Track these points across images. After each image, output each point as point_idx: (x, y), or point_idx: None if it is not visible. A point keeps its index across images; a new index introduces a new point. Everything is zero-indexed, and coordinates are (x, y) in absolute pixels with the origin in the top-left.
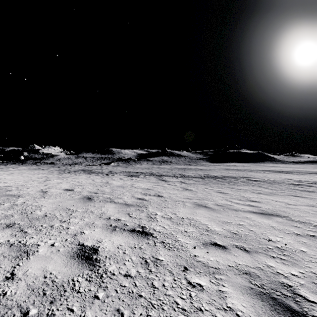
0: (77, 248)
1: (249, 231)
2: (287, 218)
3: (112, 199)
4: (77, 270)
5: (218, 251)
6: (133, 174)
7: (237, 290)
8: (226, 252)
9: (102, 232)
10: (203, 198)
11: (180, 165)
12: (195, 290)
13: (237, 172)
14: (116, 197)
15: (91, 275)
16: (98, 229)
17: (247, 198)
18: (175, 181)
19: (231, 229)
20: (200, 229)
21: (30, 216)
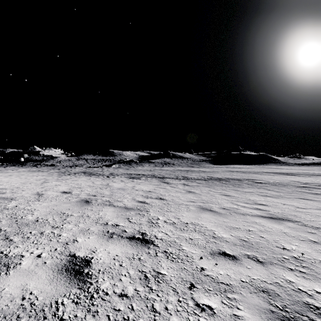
0: (66, 260)
1: (260, 237)
2: (299, 223)
3: (111, 202)
4: (63, 288)
5: (228, 263)
6: (135, 176)
7: (255, 314)
8: (237, 263)
9: (97, 240)
10: (208, 201)
11: (183, 167)
12: (205, 315)
13: (241, 174)
14: (116, 200)
15: (80, 295)
16: (94, 236)
17: (253, 201)
18: (177, 183)
19: (240, 236)
20: (206, 235)
21: (20, 221)
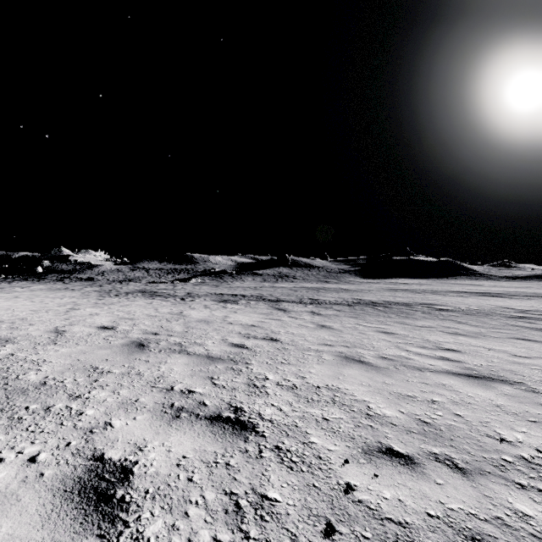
0: (84, 469)
1: (455, 416)
2: (522, 386)
3: (184, 346)
4: (68, 536)
5: (399, 472)
6: (229, 298)
7: None
8: (417, 473)
9: (150, 423)
10: (355, 344)
11: (310, 283)
12: None
13: (410, 294)
14: (193, 342)
15: None
16: (144, 414)
17: (435, 343)
18: (301, 311)
19: (417, 413)
20: (355, 412)
21: (13, 384)
